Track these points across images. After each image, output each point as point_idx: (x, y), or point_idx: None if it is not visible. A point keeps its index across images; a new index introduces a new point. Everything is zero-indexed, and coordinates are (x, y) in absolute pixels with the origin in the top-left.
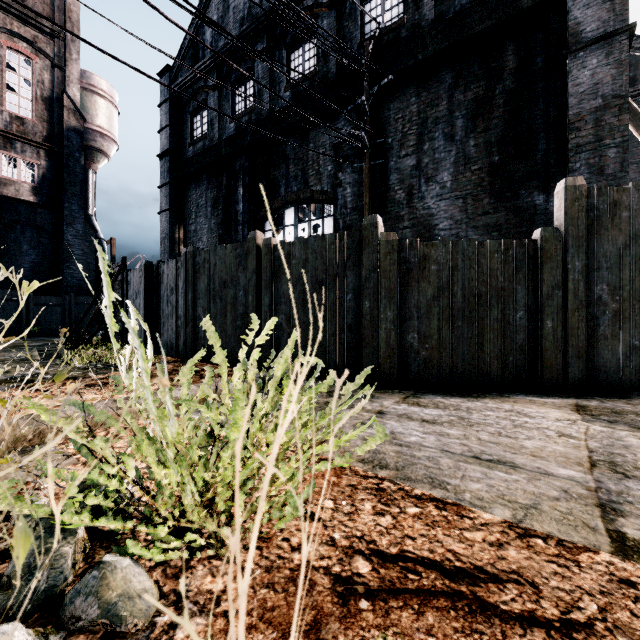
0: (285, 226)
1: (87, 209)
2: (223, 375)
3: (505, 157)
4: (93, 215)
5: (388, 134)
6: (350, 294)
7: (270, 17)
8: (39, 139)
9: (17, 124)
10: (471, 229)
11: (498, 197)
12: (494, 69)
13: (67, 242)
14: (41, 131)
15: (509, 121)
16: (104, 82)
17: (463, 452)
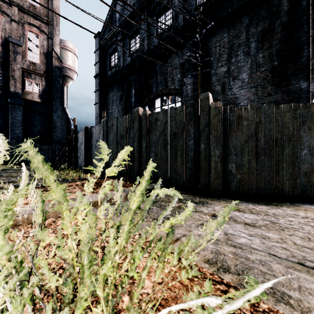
0: (155, 108)
1: (63, 104)
2: (64, 213)
3: (281, 62)
4: (66, 107)
5: (211, 55)
6: (192, 140)
7: (148, 1)
8: (42, 72)
9: (32, 66)
10: (260, 104)
11: (277, 85)
12: (274, 12)
13: (54, 120)
14: (43, 68)
15: (284, 41)
16: (71, 44)
17: (287, 257)
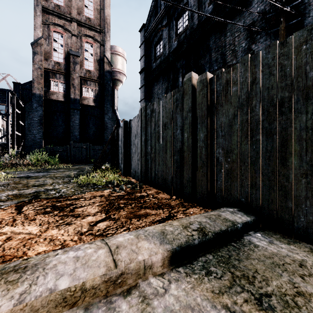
0: None
1: (114, 107)
2: None
3: None
4: (116, 109)
5: None
6: None
7: None
8: (95, 78)
9: (88, 73)
10: None
11: None
12: None
13: (105, 122)
14: (96, 75)
15: None
16: (120, 48)
17: None
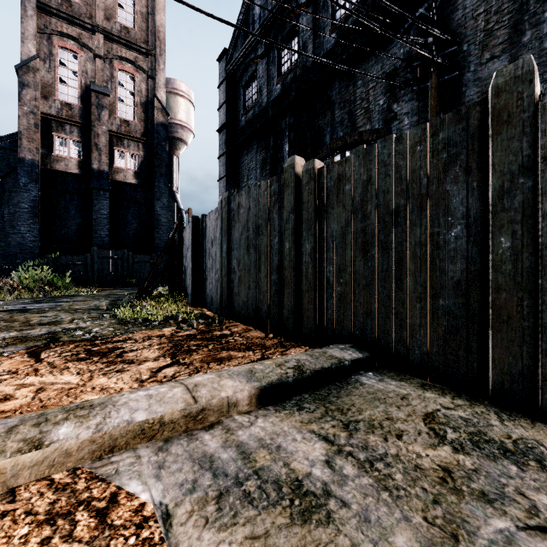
0: None
1: (172, 187)
2: None
3: None
4: (176, 191)
5: (462, 39)
6: (457, 226)
7: None
8: (139, 135)
9: (125, 126)
10: None
11: None
12: None
13: (157, 213)
14: (140, 129)
15: None
16: (183, 85)
17: None
